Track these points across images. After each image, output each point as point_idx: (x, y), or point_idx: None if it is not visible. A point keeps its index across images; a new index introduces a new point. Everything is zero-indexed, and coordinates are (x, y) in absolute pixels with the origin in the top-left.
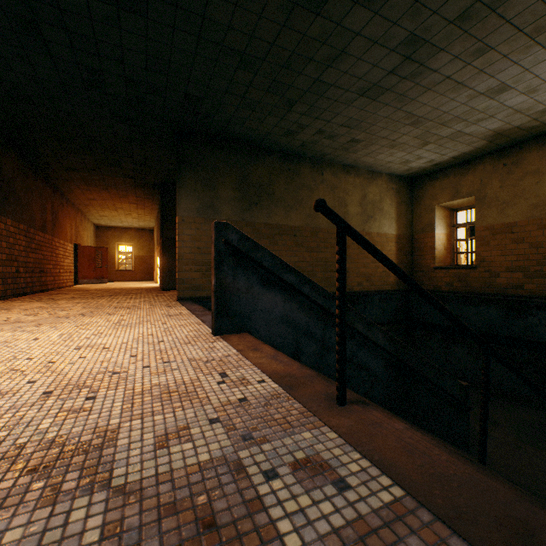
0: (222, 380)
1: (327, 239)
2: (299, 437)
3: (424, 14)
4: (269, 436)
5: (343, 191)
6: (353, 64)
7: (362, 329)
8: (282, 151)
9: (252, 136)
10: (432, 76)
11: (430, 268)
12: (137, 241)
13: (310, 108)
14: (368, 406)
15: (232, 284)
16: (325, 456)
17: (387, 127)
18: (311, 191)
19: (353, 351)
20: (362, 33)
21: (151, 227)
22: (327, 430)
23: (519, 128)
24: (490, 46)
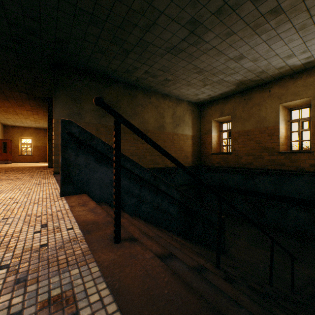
0: (40, 229)
1: (153, 136)
2: (68, 274)
3: (198, 7)
4: (42, 276)
5: (162, 109)
6: (162, 31)
7: (164, 189)
8: (125, 82)
9: (105, 71)
10: (205, 45)
11: (209, 154)
12: (35, 136)
13: (139, 57)
14: (135, 242)
15: (74, 162)
16: (77, 290)
17: (184, 73)
18: (143, 108)
19: (159, 202)
20: (165, 12)
21: (45, 127)
22: (94, 265)
23: (250, 80)
24: (234, 32)
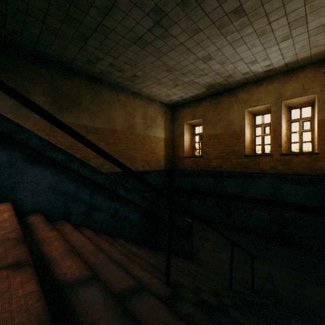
0: None
1: (121, 137)
2: None
3: None
4: None
5: (132, 108)
6: (124, 17)
7: (123, 193)
8: (88, 75)
9: (61, 58)
10: (173, 40)
11: (182, 157)
12: None
13: (101, 45)
14: (21, 269)
15: None
16: None
17: (154, 70)
18: (110, 105)
19: (116, 209)
20: None
21: None
22: None
23: (219, 84)
24: (200, 29)
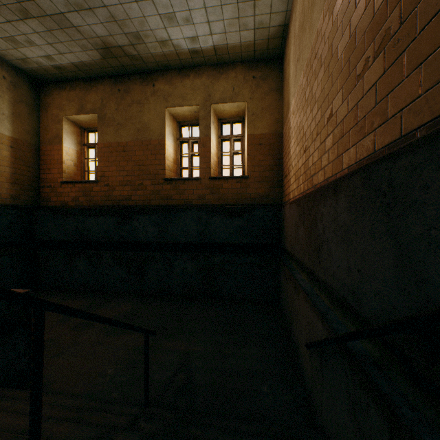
0: None
1: None
2: None
3: None
4: None
5: None
6: None
7: None
8: None
9: None
10: None
11: (58, 182)
12: None
13: None
14: None
15: None
16: None
17: None
18: None
19: None
20: None
21: None
22: None
23: (124, 51)
24: None
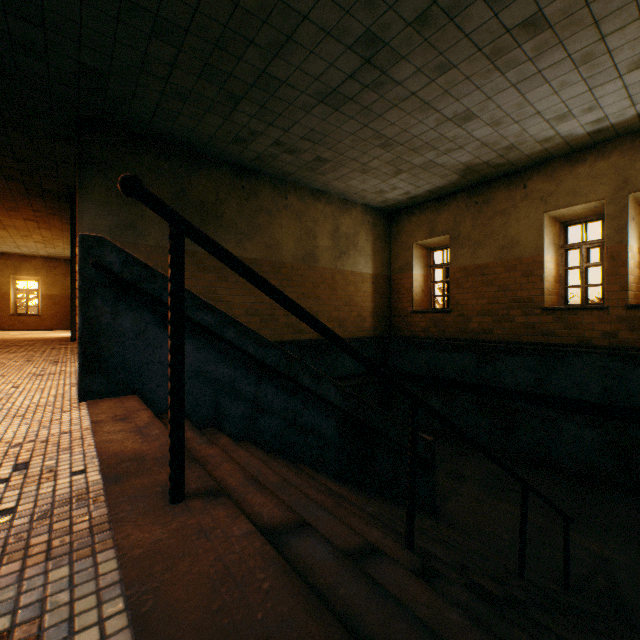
0: (9, 476)
1: (292, 276)
2: (41, 580)
3: (379, 8)
4: None
5: (312, 220)
6: (306, 58)
7: (308, 383)
8: (234, 164)
9: (191, 138)
10: (396, 89)
11: (407, 312)
12: (46, 274)
13: (261, 110)
14: (217, 499)
15: (111, 326)
16: (51, 620)
17: (356, 147)
18: (273, 217)
19: (297, 411)
20: (310, 18)
21: (67, 256)
22: (109, 556)
23: (488, 164)
24: (453, 63)
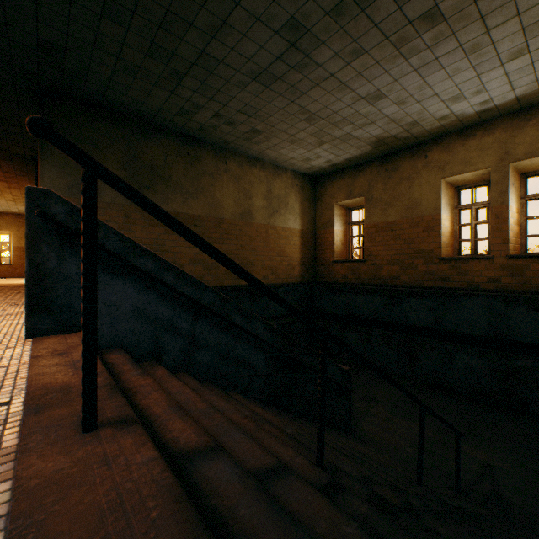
0: None
1: (231, 230)
2: None
3: None
4: None
5: (248, 183)
6: (239, 40)
7: (240, 321)
8: (181, 133)
9: (142, 109)
10: (318, 70)
11: (330, 262)
12: (17, 228)
13: (202, 86)
14: (128, 427)
15: (56, 270)
16: None
17: (285, 120)
18: (214, 179)
19: (230, 346)
20: (242, 4)
21: None
22: (5, 488)
23: (395, 137)
24: (365, 49)
